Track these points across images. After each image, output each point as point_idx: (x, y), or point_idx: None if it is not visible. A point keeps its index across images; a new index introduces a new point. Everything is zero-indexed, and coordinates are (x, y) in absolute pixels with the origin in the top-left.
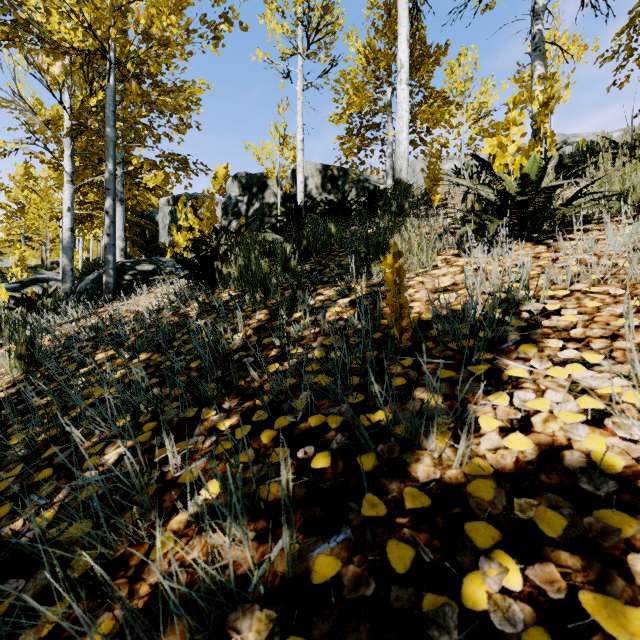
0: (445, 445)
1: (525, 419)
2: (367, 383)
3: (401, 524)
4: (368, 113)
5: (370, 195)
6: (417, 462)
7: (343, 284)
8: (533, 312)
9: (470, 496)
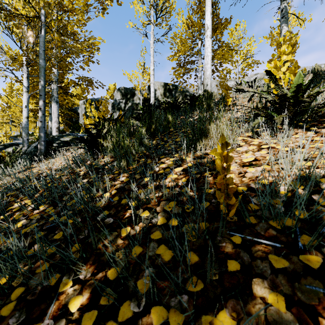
0: None
1: None
2: (204, 263)
3: None
4: (188, 55)
5: (191, 98)
6: None
7: (177, 155)
8: None
9: None
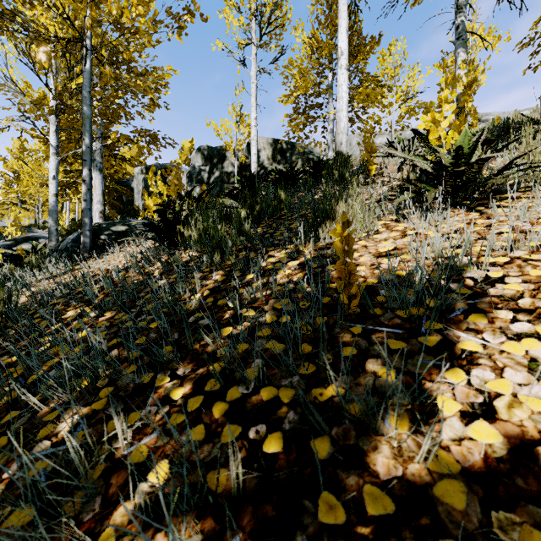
0: (406, 437)
1: (487, 403)
2: (318, 352)
3: (363, 536)
4: (312, 95)
5: (315, 165)
6: (375, 451)
7: (292, 247)
8: (476, 279)
9: (438, 502)
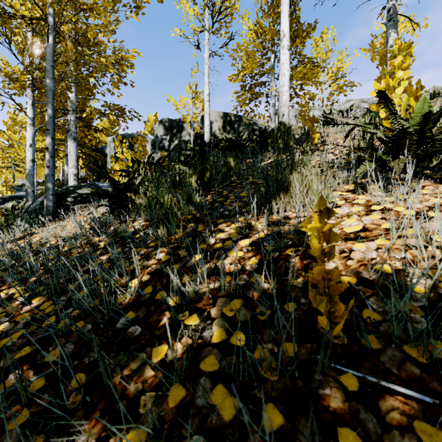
0: None
1: None
2: (294, 431)
3: None
4: (257, 74)
5: (261, 134)
6: None
7: (243, 219)
8: None
9: None
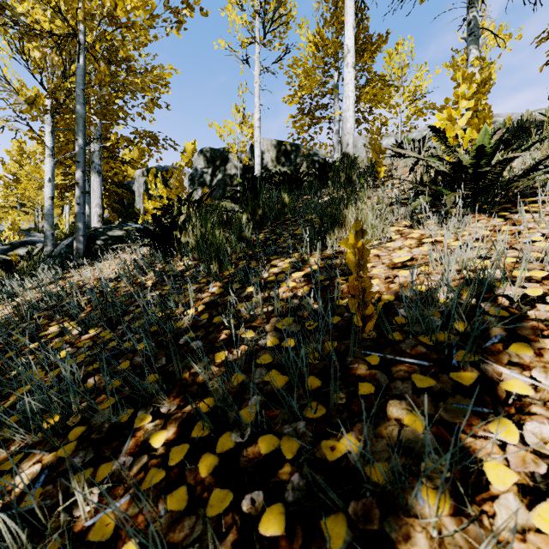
0: (452, 531)
1: None
2: (328, 388)
3: None
4: (317, 94)
5: (320, 167)
6: (407, 542)
7: (297, 255)
8: (512, 298)
9: None
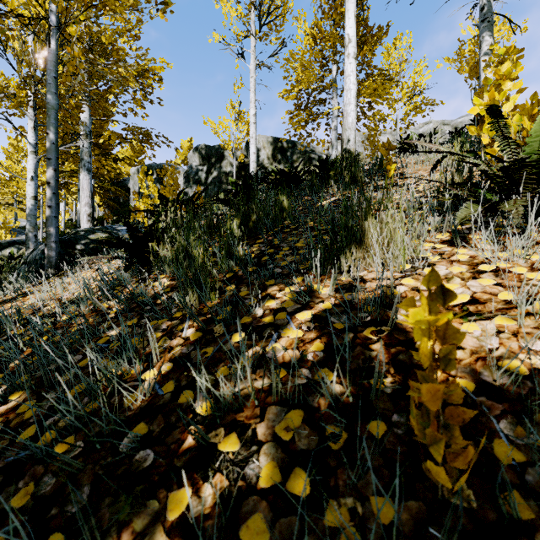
0: None
1: None
2: None
3: None
4: (315, 89)
5: (321, 165)
6: None
7: (301, 281)
8: None
9: None
